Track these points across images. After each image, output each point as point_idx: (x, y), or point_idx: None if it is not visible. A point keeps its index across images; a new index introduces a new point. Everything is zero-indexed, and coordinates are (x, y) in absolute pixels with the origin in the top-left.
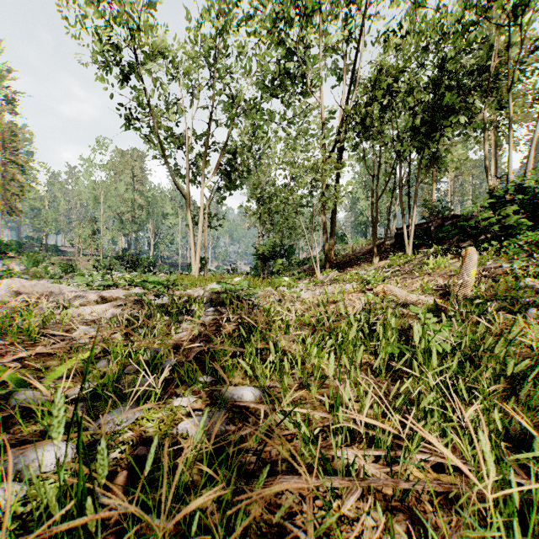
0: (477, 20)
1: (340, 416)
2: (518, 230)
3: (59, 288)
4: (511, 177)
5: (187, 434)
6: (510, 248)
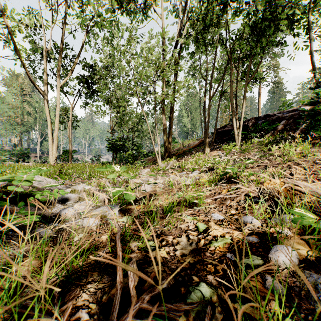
0: None
1: None
2: None
3: None
4: None
5: None
6: None
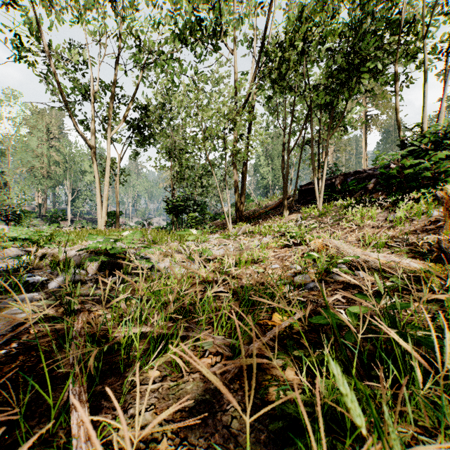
0: None
1: None
2: None
3: None
4: (426, 127)
5: None
6: None
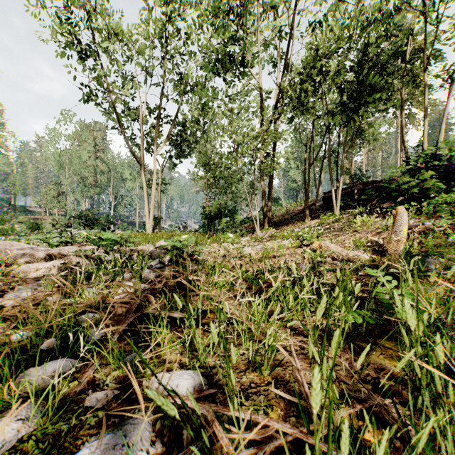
0: (398, 7)
1: None
2: (435, 192)
3: (12, 245)
4: (426, 147)
5: None
6: (429, 208)
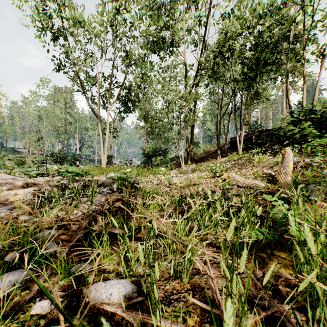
0: (285, 2)
1: None
2: (312, 137)
3: None
4: (304, 104)
5: None
6: (308, 149)
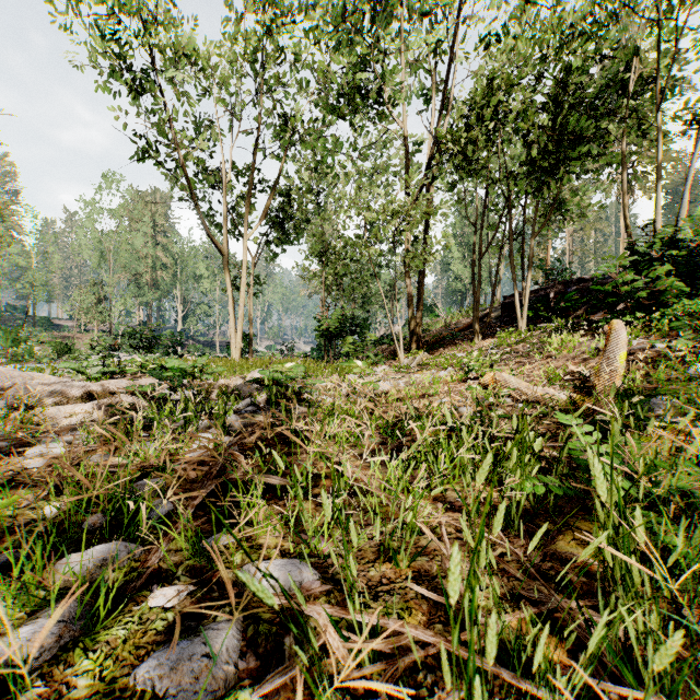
0: (615, 14)
1: (477, 698)
2: (673, 297)
3: (32, 378)
4: (659, 227)
5: (152, 693)
6: (663, 321)
